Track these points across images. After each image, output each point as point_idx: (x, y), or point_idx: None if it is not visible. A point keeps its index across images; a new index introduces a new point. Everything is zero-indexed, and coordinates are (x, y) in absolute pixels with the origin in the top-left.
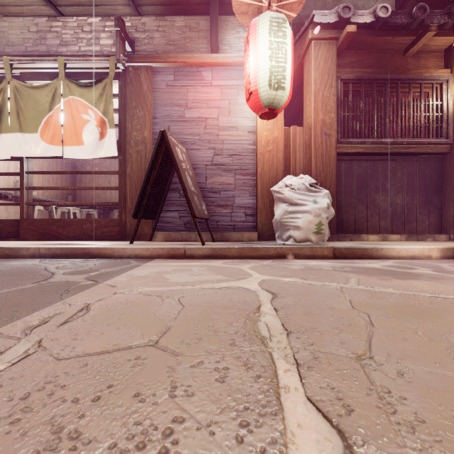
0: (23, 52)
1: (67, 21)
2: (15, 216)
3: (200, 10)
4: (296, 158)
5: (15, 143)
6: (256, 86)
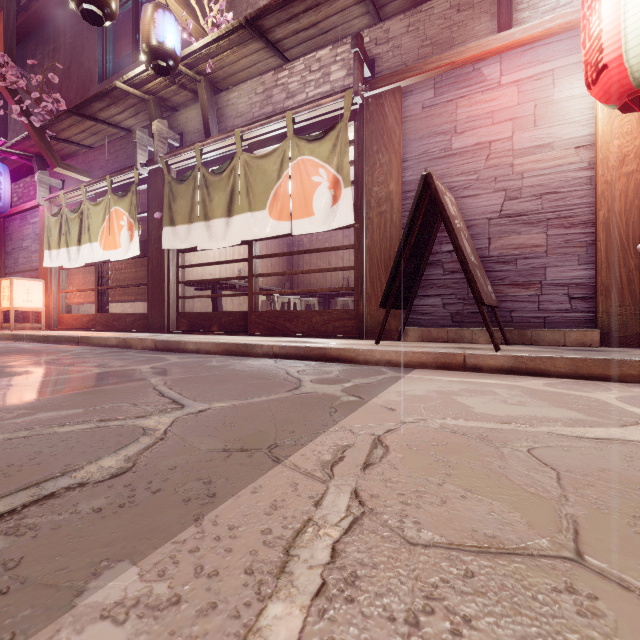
0: (251, 120)
1: (294, 66)
2: (239, 308)
3: None
4: None
5: (245, 225)
6: (618, 51)
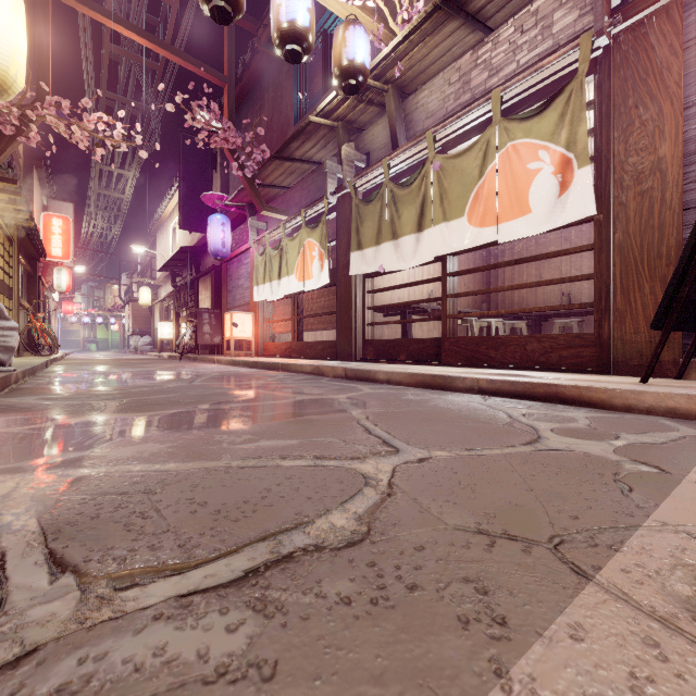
0: (443, 117)
1: (499, 35)
2: (425, 335)
3: None
4: None
5: (438, 239)
6: None
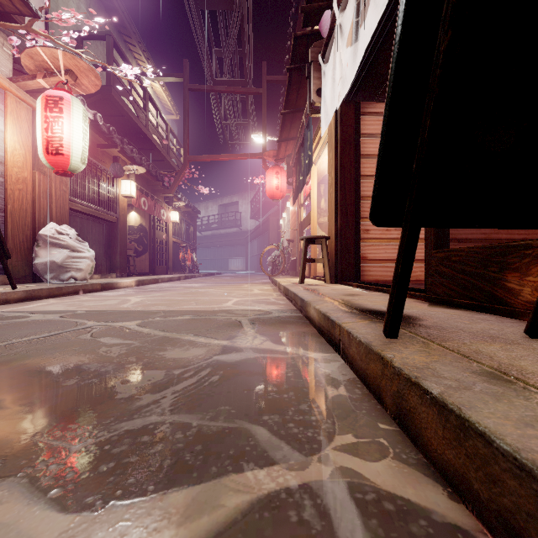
0: None
1: None
2: None
3: None
4: (41, 204)
5: None
6: (70, 153)
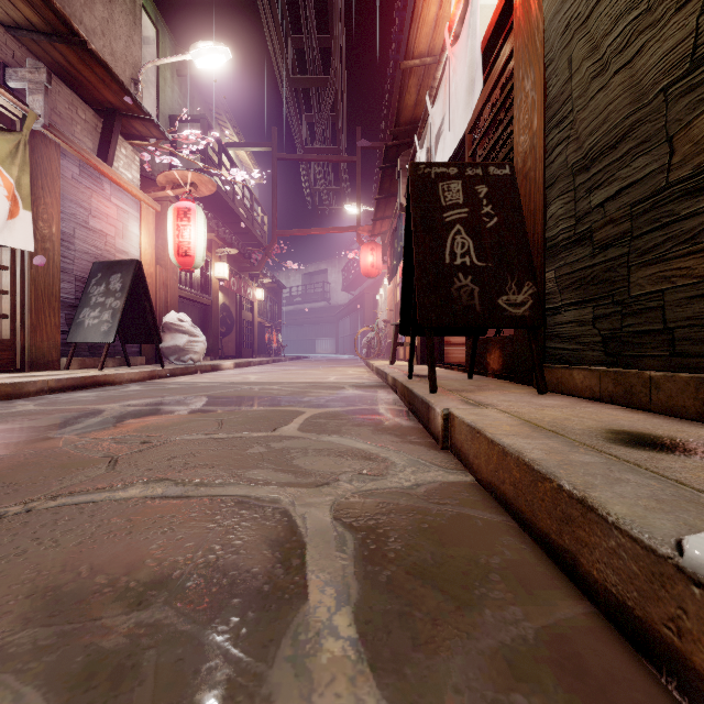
0: None
1: None
2: None
3: (83, 95)
4: (161, 294)
5: None
6: (195, 254)
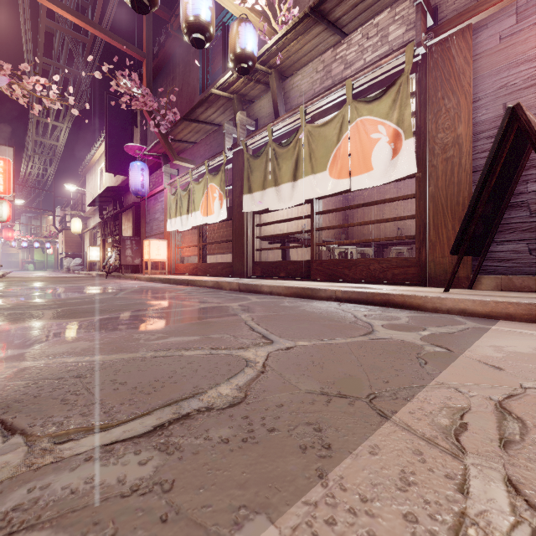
0: (312, 96)
1: (351, 39)
2: (300, 258)
3: None
4: None
5: (308, 186)
6: None
